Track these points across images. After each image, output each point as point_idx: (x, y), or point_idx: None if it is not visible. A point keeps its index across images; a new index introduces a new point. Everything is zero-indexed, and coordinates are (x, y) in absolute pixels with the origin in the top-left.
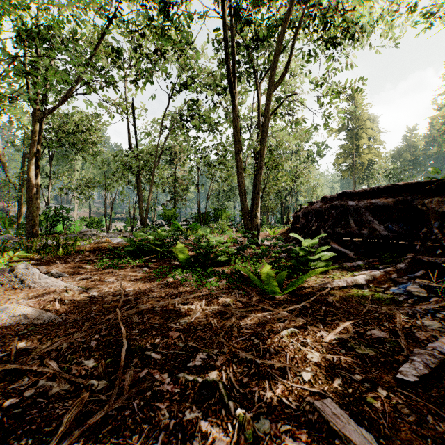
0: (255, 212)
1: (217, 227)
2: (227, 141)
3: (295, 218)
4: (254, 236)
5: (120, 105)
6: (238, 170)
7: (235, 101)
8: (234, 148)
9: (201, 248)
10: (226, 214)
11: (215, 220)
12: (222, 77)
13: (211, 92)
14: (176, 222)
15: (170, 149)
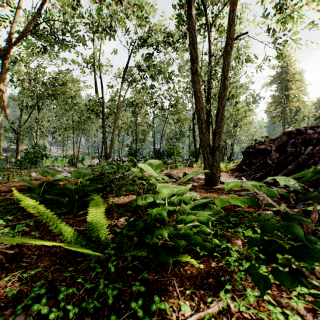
0: (218, 143)
1: (170, 163)
2: (178, 87)
3: (247, 154)
4: (217, 172)
5: (90, 62)
6: (196, 94)
7: (192, 11)
8: (191, 68)
9: (139, 207)
10: (177, 152)
11: (168, 156)
12: (174, 34)
13: (165, 47)
14: (132, 158)
15: (133, 102)
